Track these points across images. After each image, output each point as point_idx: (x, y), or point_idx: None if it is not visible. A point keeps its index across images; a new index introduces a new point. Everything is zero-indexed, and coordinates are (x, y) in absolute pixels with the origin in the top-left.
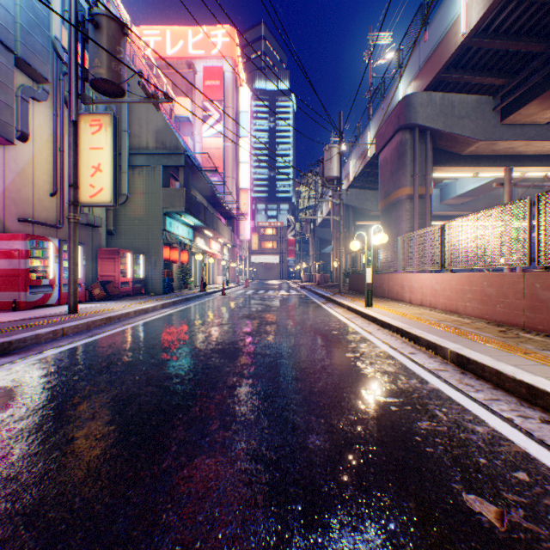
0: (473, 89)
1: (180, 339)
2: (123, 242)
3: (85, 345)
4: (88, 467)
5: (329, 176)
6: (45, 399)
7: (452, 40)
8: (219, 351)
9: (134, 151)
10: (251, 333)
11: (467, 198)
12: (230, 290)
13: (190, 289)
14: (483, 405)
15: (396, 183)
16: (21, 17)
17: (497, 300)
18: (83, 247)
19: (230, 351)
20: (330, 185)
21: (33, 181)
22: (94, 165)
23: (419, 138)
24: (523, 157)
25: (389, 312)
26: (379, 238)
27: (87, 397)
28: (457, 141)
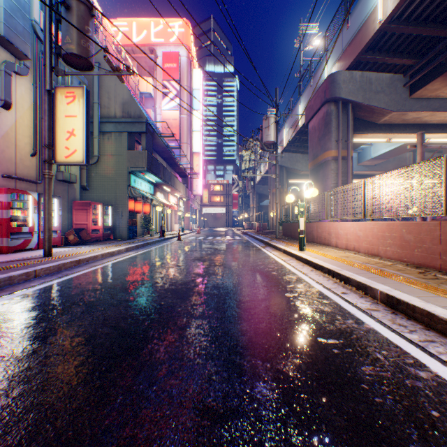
0: (387, 69)
1: (139, 279)
2: (95, 196)
3: (53, 285)
4: (27, 424)
5: (267, 141)
6: (2, 341)
7: (371, 26)
8: (172, 292)
9: (104, 120)
10: (201, 274)
11: (379, 161)
12: (185, 236)
13: (151, 235)
14: (420, 347)
15: (323, 147)
16: (4, 2)
17: (415, 245)
18: (59, 200)
19: (182, 292)
20: (268, 148)
21: (15, 143)
22: (68, 130)
23: (342, 109)
24: (428, 126)
25: (320, 255)
26: (310, 192)
27: (43, 339)
28: (374, 112)
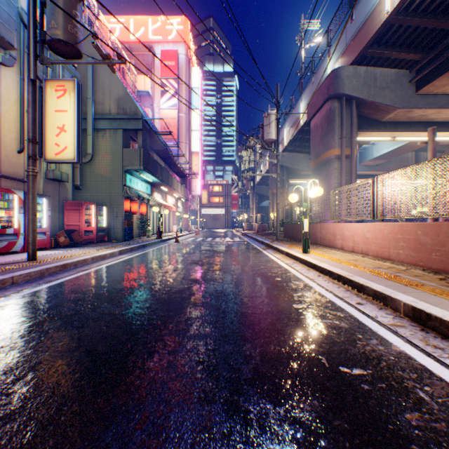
0: (392, 64)
1: (129, 287)
2: (88, 196)
3: (31, 294)
4: None
5: (268, 139)
6: None
7: (377, 19)
8: (164, 302)
9: (98, 116)
10: (198, 280)
11: (381, 160)
12: (183, 238)
13: (148, 236)
14: None
15: (326, 145)
16: None
17: (432, 248)
18: (48, 200)
19: (176, 302)
20: (268, 147)
21: None
22: (59, 126)
23: (346, 106)
24: (434, 124)
25: (326, 258)
26: (315, 191)
27: None
28: (378, 109)
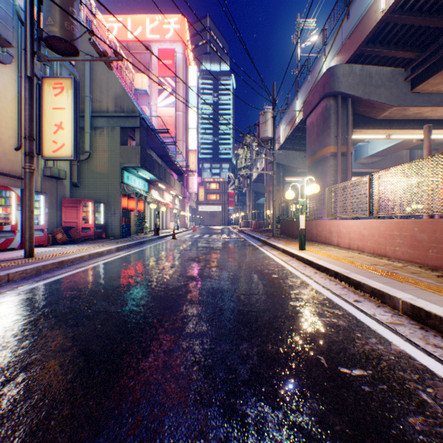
0: (387, 62)
1: (125, 284)
2: (86, 193)
3: (26, 292)
4: None
5: (264, 137)
6: None
7: (372, 17)
8: (160, 300)
9: (96, 114)
10: (195, 278)
11: (376, 158)
12: (180, 234)
13: (145, 233)
14: None
15: (322, 143)
16: None
17: (429, 245)
18: (46, 197)
19: (172, 300)
20: (265, 145)
21: None
22: (56, 123)
23: (342, 104)
24: (429, 121)
25: (322, 255)
26: (312, 188)
27: None
28: (374, 107)
